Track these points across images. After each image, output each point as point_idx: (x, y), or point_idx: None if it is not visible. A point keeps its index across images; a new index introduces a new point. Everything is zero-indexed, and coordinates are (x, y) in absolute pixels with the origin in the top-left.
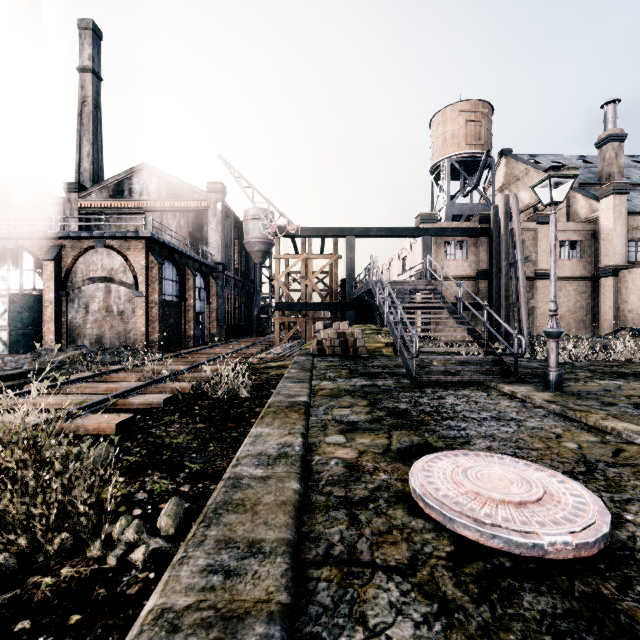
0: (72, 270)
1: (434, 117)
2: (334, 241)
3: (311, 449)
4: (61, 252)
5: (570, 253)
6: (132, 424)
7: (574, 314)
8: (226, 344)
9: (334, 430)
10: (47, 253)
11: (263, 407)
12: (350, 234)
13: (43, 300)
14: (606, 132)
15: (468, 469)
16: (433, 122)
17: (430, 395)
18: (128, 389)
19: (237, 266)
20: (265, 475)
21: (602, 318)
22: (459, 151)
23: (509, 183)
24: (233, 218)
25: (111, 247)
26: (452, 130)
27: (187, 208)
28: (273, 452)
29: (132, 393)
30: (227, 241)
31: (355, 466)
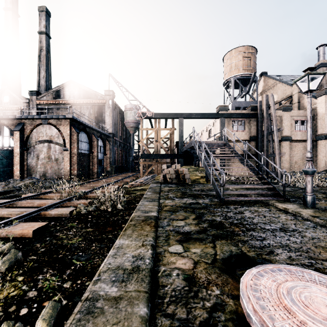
0: (30, 136)
1: (225, 55)
2: (172, 121)
3: (158, 259)
4: (24, 126)
5: (300, 127)
6: (46, 229)
7: (303, 160)
8: (114, 176)
9: (174, 240)
10: (16, 127)
11: (130, 216)
12: (181, 117)
13: (14, 152)
14: (319, 62)
15: (291, 290)
16: (225, 58)
17: (233, 210)
18: (49, 205)
19: (121, 135)
20: (118, 295)
21: (318, 162)
22: (239, 73)
23: (265, 90)
24: (118, 109)
25: (51, 124)
26: (235, 62)
27: (94, 104)
28: (128, 265)
29: (51, 207)
30: (115, 121)
31: (192, 278)
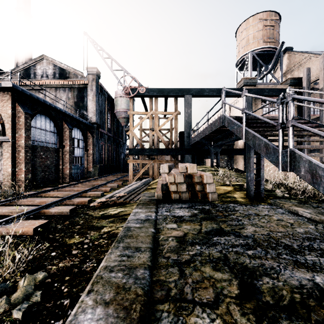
0: None
1: (239, 27)
2: (175, 101)
3: None
4: None
5: None
6: None
7: None
8: (94, 180)
9: None
10: None
11: None
12: (188, 94)
13: None
14: None
15: None
16: (239, 30)
17: None
18: None
19: (110, 127)
20: None
21: None
22: (258, 47)
23: (291, 69)
24: (106, 95)
25: None
26: (253, 33)
27: (73, 85)
28: None
29: None
30: (101, 109)
31: None
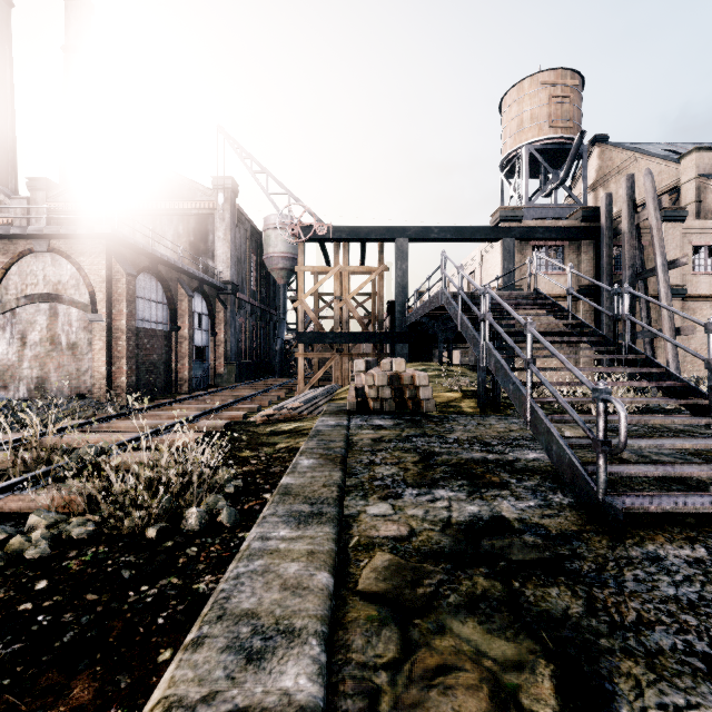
0: (1, 284)
1: (506, 95)
2: (379, 247)
3: None
4: None
5: (708, 263)
6: None
7: None
8: (233, 389)
9: None
10: None
11: (223, 570)
12: (402, 236)
13: None
14: None
15: None
16: (505, 102)
17: None
18: None
19: (255, 288)
20: None
21: None
22: (540, 136)
23: (605, 178)
24: (249, 226)
25: (57, 250)
26: (531, 109)
27: (187, 211)
28: None
29: None
30: (240, 255)
31: None
